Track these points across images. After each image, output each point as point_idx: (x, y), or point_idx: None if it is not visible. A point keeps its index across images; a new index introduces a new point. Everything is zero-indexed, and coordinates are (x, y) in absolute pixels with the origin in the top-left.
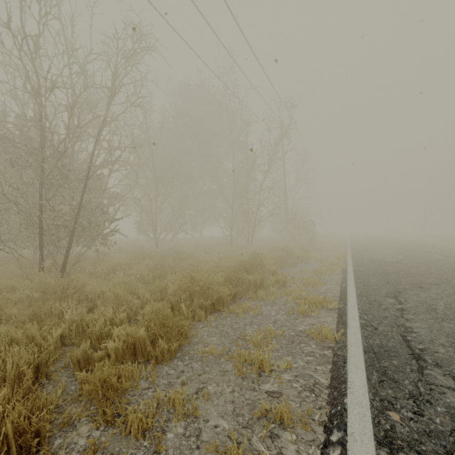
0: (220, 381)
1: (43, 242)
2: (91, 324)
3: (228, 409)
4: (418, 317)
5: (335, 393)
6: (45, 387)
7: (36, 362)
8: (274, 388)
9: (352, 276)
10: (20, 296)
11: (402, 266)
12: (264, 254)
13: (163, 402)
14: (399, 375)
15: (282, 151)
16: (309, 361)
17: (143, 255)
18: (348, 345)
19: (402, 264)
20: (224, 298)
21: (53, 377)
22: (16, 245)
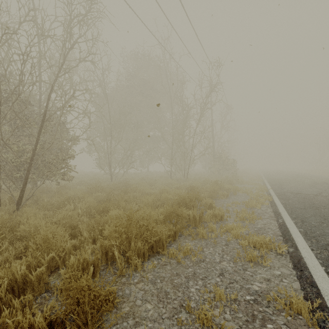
0: None
1: (1, 178)
2: None
3: None
4: None
5: None
6: None
7: None
8: None
9: (283, 209)
10: None
11: (324, 199)
12: (199, 187)
13: None
14: None
15: (210, 105)
16: None
17: (96, 188)
18: None
19: (323, 197)
20: (163, 241)
21: None
22: None
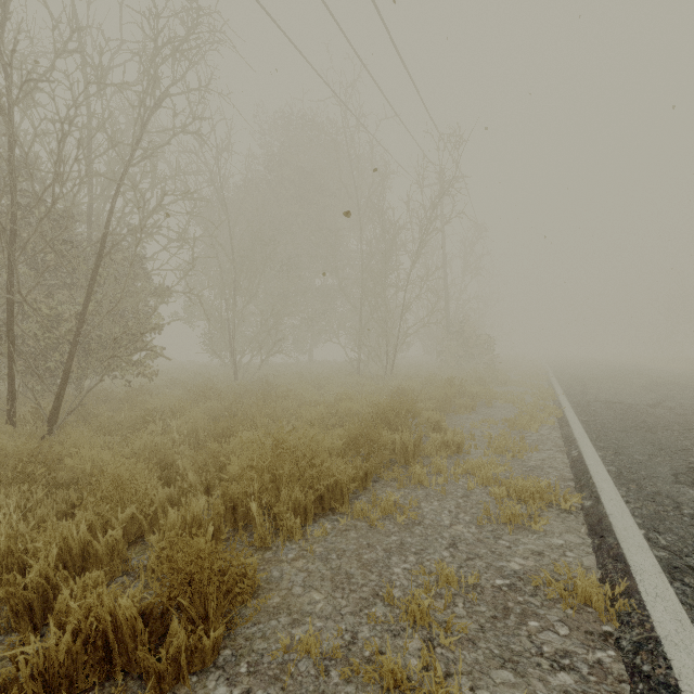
0: None
1: (17, 370)
2: (7, 575)
3: None
4: None
5: None
6: None
7: None
8: None
9: (583, 433)
10: None
11: (667, 413)
12: (416, 391)
13: None
14: None
15: (441, 223)
16: None
17: (206, 392)
18: (663, 639)
19: (665, 410)
20: (343, 487)
21: None
22: None
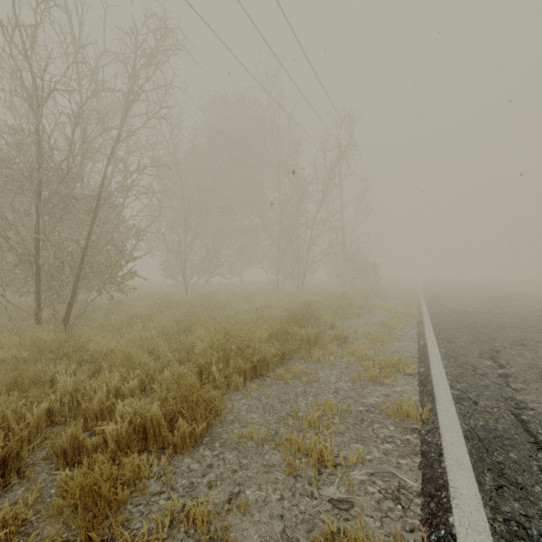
0: (262, 481)
1: (41, 287)
2: (86, 397)
3: (275, 529)
4: (530, 386)
5: (433, 505)
6: (14, 490)
7: (1, 455)
8: (341, 494)
9: (431, 330)
10: (4, 356)
11: (492, 317)
12: (319, 303)
13: (179, 516)
14: (524, 477)
15: (339, 178)
16: (388, 451)
17: (169, 303)
18: (441, 427)
19: (492, 315)
20: (268, 360)
21: (27, 475)
22: (4, 290)
